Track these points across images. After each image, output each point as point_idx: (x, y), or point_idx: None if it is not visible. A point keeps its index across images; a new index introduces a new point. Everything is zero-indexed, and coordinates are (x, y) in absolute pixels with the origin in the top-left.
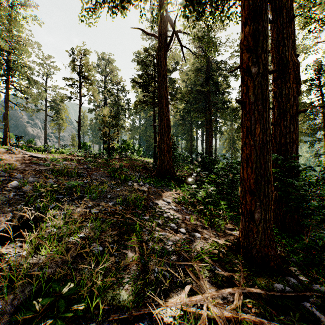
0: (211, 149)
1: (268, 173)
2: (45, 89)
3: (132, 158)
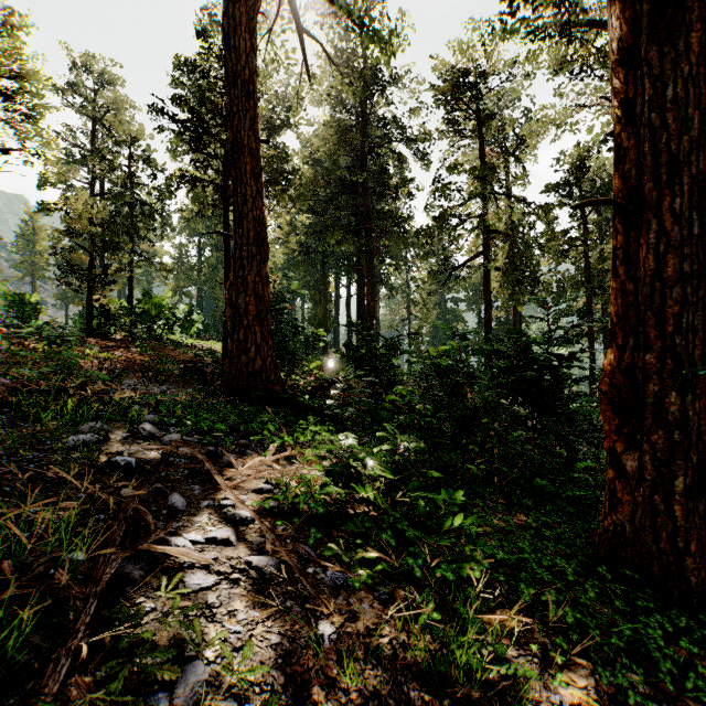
0: (371, 320)
1: None
2: None
3: (168, 341)
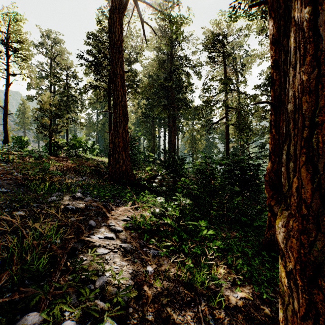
0: (174, 148)
1: None
2: None
3: (84, 157)
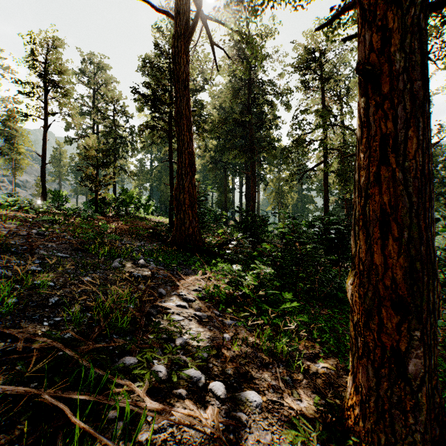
0: (254, 204)
1: (432, 252)
2: None
3: (136, 217)
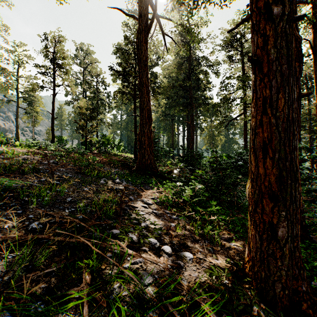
0: (193, 144)
1: (295, 167)
2: (17, 78)
3: (112, 153)
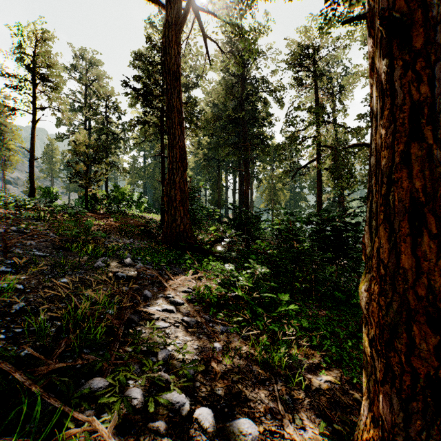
0: (247, 201)
1: None
2: None
3: (128, 214)
